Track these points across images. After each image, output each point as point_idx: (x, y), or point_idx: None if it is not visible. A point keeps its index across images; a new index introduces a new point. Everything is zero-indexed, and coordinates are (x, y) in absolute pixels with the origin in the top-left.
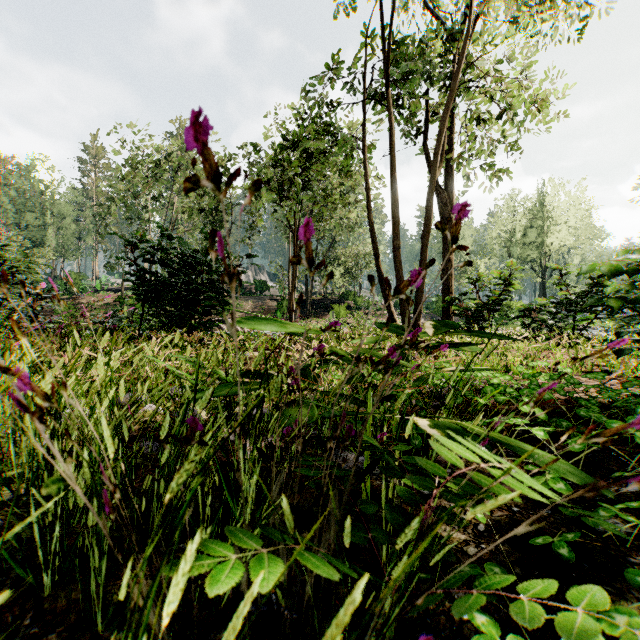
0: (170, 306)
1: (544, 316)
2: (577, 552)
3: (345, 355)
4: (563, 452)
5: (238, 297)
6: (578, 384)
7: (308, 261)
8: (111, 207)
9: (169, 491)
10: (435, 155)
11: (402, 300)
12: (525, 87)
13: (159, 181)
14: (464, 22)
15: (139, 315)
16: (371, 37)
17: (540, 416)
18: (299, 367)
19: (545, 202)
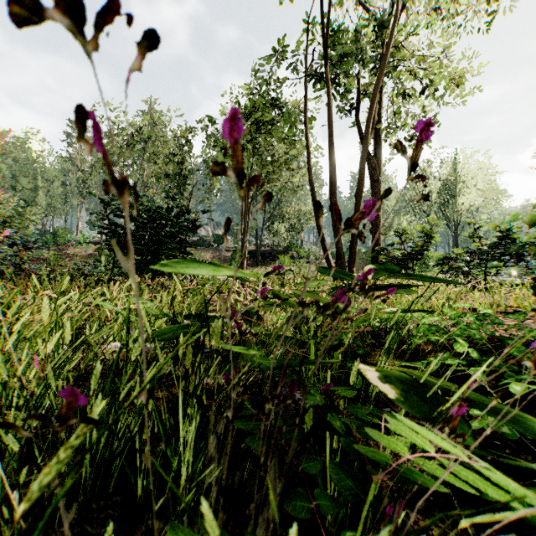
0: (137, 255)
1: (460, 264)
2: (531, 506)
3: (287, 298)
4: (496, 390)
5: (199, 248)
6: (503, 324)
7: (235, 172)
8: (92, 173)
9: (29, 497)
10: (367, 123)
11: (338, 249)
12: (445, 65)
13: (132, 151)
14: (390, 13)
15: (115, 263)
16: (311, 23)
17: (473, 356)
18: (228, 314)
19: (457, 168)
